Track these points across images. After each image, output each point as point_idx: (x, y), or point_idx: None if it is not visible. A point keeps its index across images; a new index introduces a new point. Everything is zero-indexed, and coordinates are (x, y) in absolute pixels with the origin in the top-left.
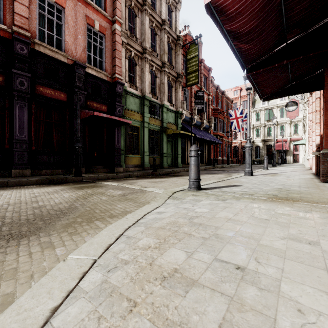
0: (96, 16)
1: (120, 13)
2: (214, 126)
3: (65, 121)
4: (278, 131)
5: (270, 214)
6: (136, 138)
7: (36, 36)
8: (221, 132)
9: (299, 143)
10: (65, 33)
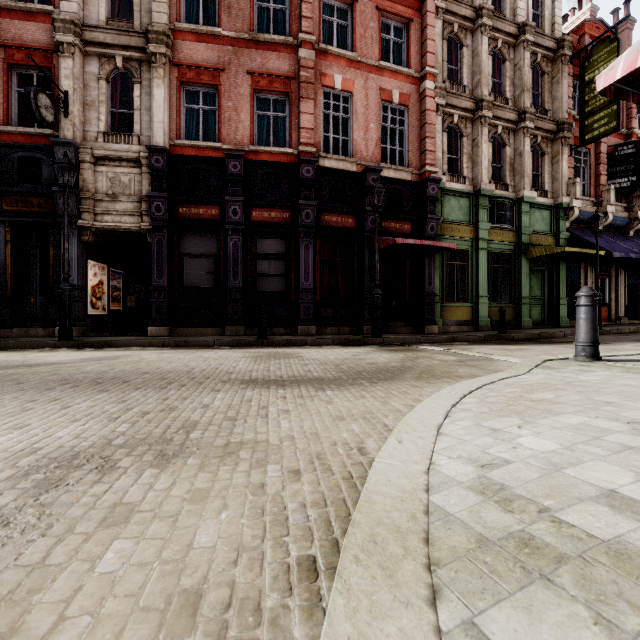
0: (394, 83)
1: (433, 58)
2: None
3: (353, 256)
4: None
5: None
6: (461, 272)
7: (321, 148)
8: None
9: None
10: (353, 129)
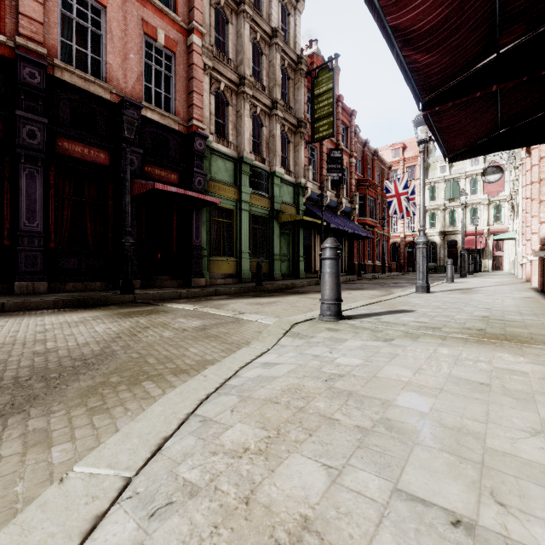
0: (159, 21)
1: (200, 16)
2: (360, 208)
3: (107, 199)
4: (468, 217)
5: (486, 371)
6: (227, 229)
7: (57, 54)
8: (371, 220)
9: (505, 238)
10: (107, 50)
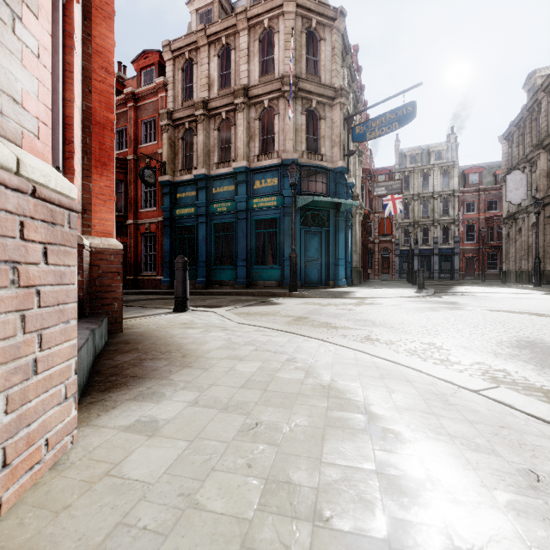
0: None
1: None
2: None
3: None
4: None
5: None
6: None
7: None
8: None
9: None
10: None
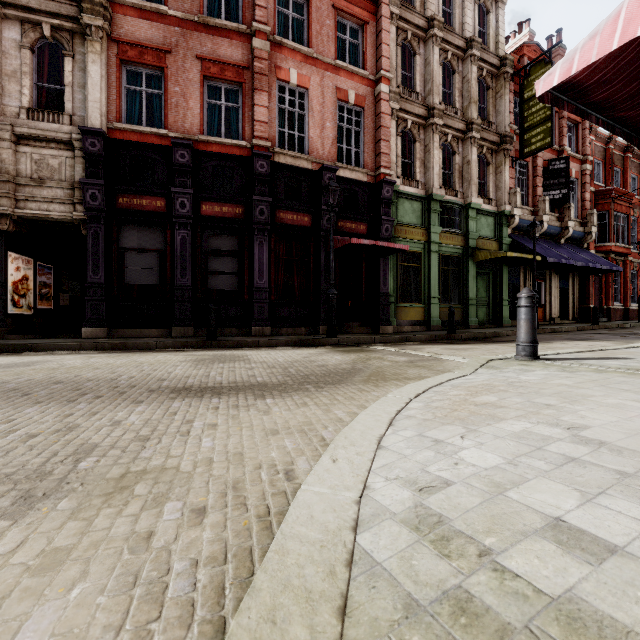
0: (350, 83)
1: (387, 63)
2: (599, 231)
3: (309, 256)
4: None
5: (638, 387)
6: (414, 273)
7: (276, 143)
8: (619, 245)
9: None
10: (309, 126)
